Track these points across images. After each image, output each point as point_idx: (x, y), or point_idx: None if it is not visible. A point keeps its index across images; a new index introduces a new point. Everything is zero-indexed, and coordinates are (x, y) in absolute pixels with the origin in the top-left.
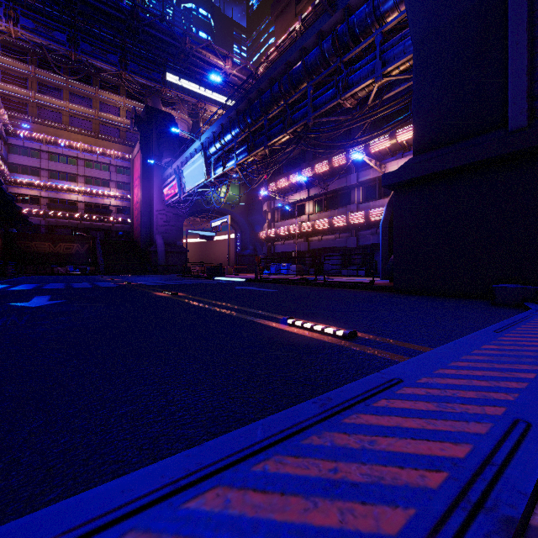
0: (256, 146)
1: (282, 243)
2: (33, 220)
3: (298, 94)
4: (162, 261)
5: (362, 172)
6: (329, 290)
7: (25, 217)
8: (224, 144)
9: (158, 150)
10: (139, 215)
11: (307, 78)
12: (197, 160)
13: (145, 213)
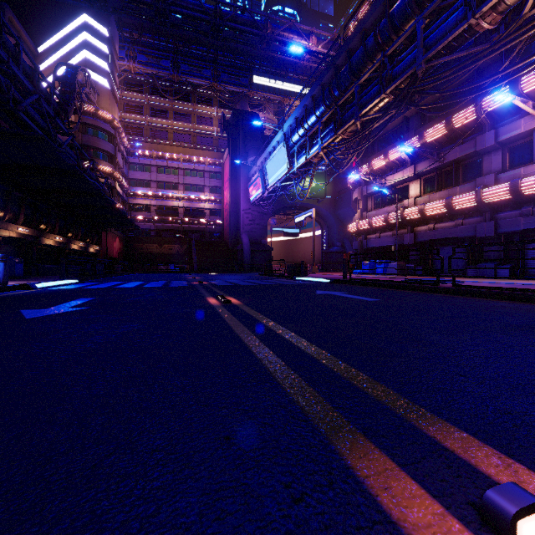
0: (345, 121)
1: (377, 236)
2: (146, 226)
3: (401, 38)
4: (248, 260)
5: (505, 127)
6: (472, 302)
7: (132, 221)
8: (307, 128)
9: (244, 151)
10: (228, 216)
11: (416, 10)
12: (279, 151)
13: (232, 214)
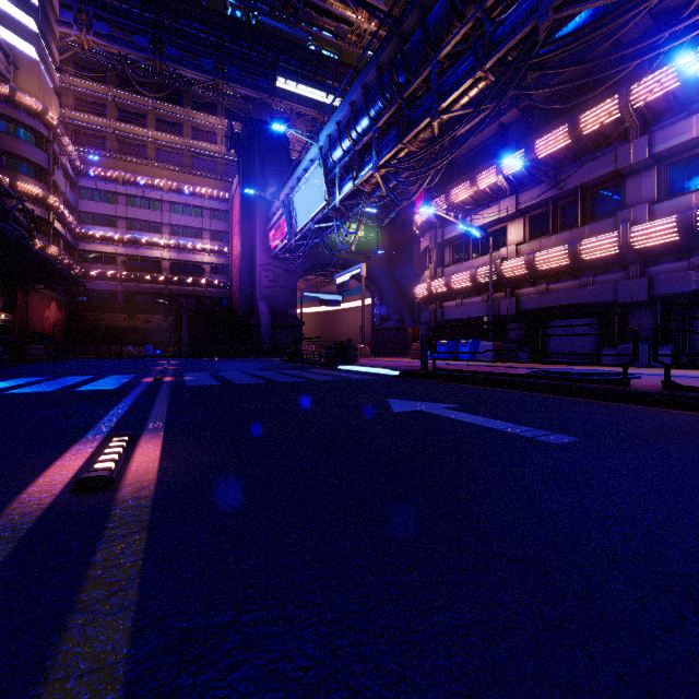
0: (414, 123)
1: (459, 303)
2: (107, 285)
3: None
4: (267, 338)
5: (664, 130)
6: None
7: (66, 273)
8: (355, 138)
9: (261, 178)
10: (239, 274)
11: None
12: (312, 175)
13: (244, 271)
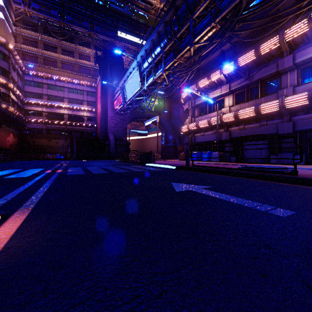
0: (182, 49)
1: (202, 134)
2: (38, 126)
3: None
4: (113, 151)
5: (300, 52)
6: None
7: (15, 119)
8: (153, 57)
9: (110, 77)
10: (100, 121)
11: None
12: (134, 74)
13: (102, 119)
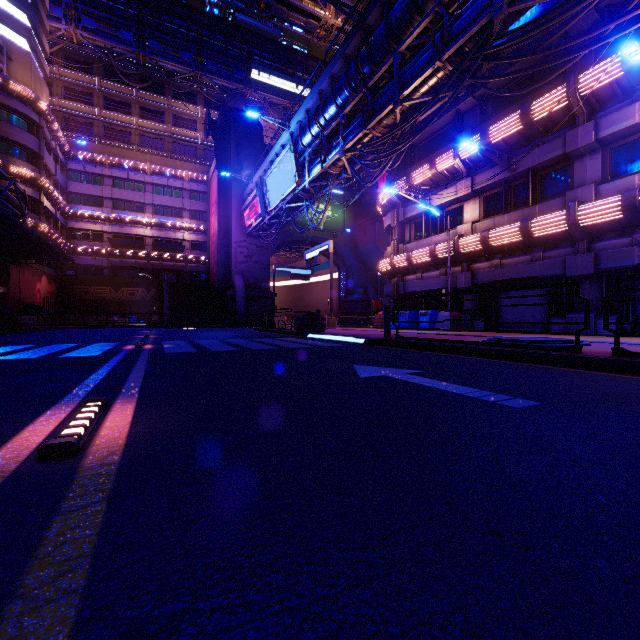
0: (378, 110)
1: (419, 276)
2: (95, 261)
3: None
4: (242, 310)
5: (609, 116)
6: None
7: (55, 248)
8: (323, 124)
9: (237, 162)
10: (216, 250)
11: None
12: (284, 158)
13: (221, 247)
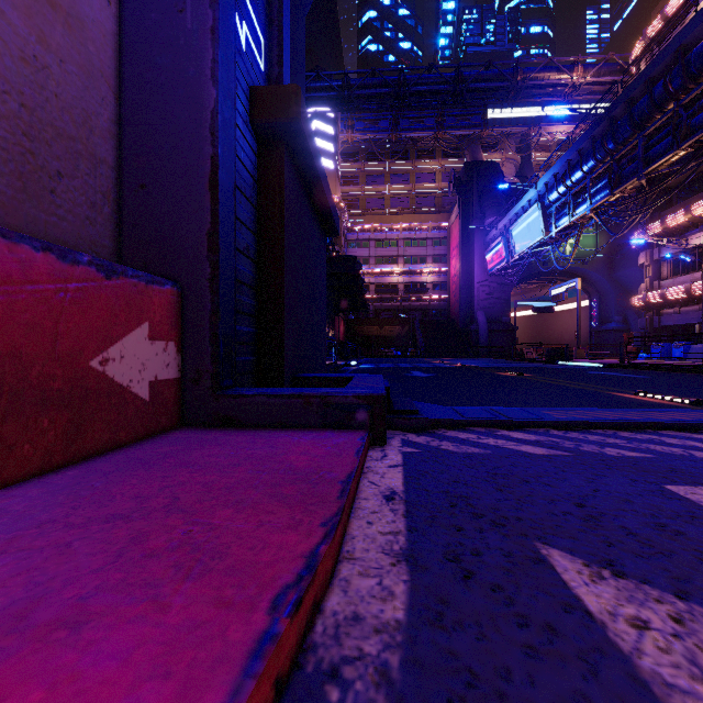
0: (624, 178)
1: (675, 311)
2: None
3: (701, 86)
4: (484, 342)
5: None
6: None
7: (367, 305)
8: (570, 185)
9: (479, 211)
10: (457, 290)
11: None
12: (530, 214)
13: (463, 287)
